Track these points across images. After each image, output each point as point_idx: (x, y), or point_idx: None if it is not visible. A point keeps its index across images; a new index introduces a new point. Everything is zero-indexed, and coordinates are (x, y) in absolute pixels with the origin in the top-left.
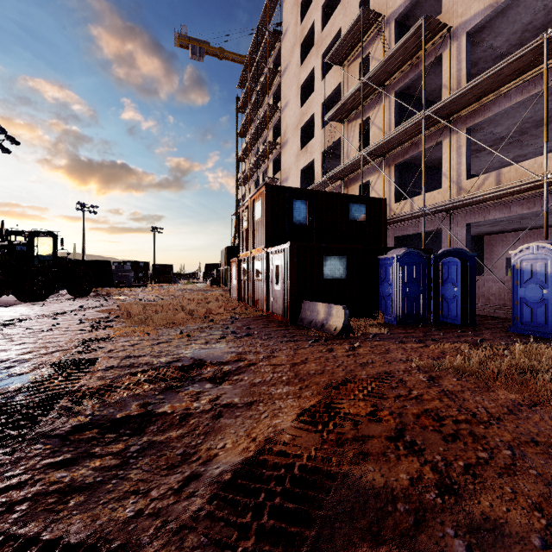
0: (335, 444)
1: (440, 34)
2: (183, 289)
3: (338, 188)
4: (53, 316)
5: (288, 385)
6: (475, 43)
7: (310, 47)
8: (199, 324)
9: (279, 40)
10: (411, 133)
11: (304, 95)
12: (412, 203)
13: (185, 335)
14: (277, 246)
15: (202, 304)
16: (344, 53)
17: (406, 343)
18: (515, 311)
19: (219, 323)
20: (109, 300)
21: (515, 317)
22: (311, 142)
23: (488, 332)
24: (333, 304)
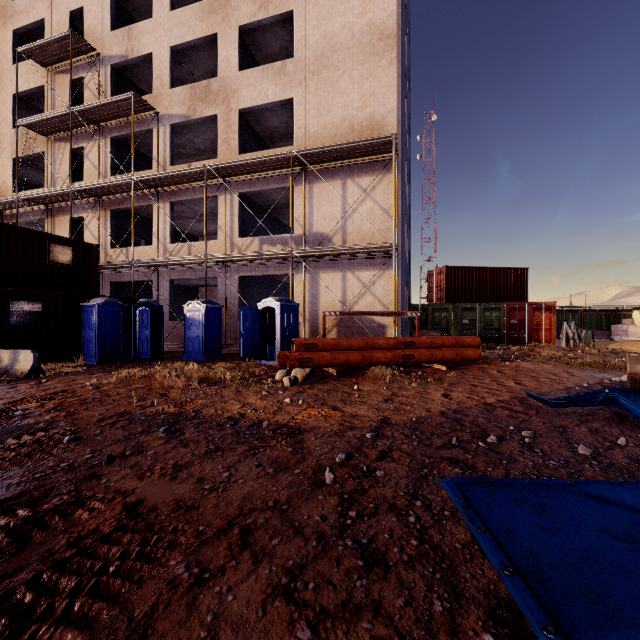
0: (7, 419)
1: (151, 111)
2: None
3: (40, 213)
4: None
5: None
6: (181, 133)
7: None
8: None
9: None
10: (125, 188)
11: None
12: (128, 252)
13: None
14: None
15: None
16: (49, 58)
17: (95, 374)
18: (186, 345)
19: None
20: None
21: (186, 349)
22: None
23: (168, 361)
24: (20, 350)
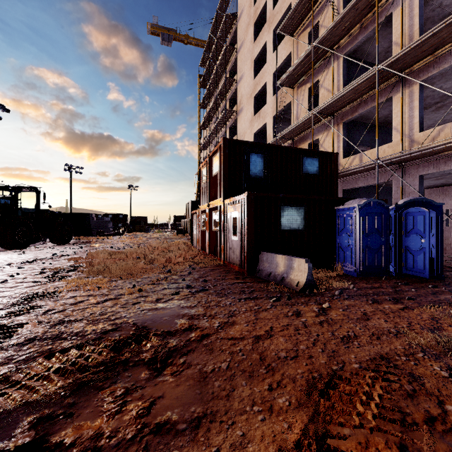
0: None
1: None
2: (153, 237)
3: None
4: (21, 265)
5: (252, 380)
6: (425, 2)
7: (263, 26)
8: (156, 275)
9: (235, 22)
10: (362, 90)
11: (257, 68)
12: (361, 157)
13: (137, 289)
14: (234, 197)
15: (164, 253)
16: (294, 24)
17: (382, 303)
18: None
19: (176, 273)
20: (84, 248)
21: None
22: (264, 108)
23: None
24: (294, 257)
